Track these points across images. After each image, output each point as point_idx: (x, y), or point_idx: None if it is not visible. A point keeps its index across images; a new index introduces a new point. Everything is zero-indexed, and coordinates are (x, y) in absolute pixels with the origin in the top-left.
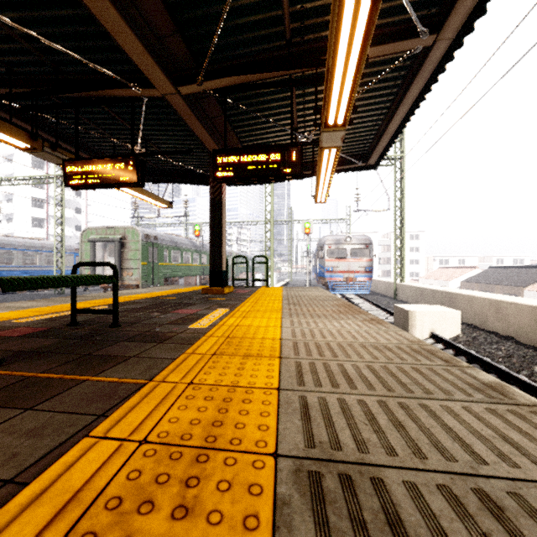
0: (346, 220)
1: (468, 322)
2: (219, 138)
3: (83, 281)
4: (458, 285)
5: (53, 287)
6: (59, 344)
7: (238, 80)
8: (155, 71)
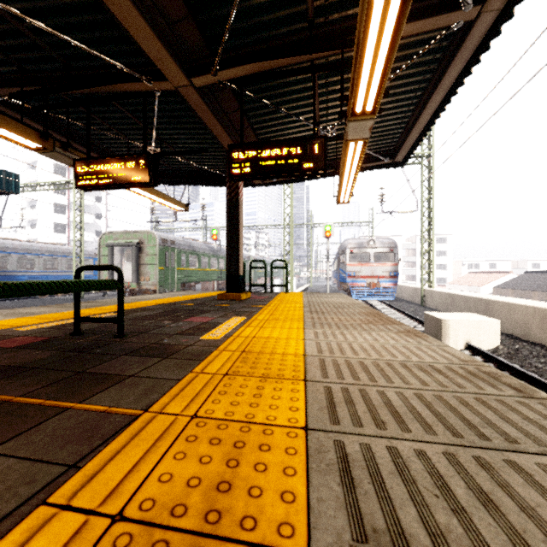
0: (368, 223)
1: (508, 332)
2: (236, 136)
3: (82, 287)
4: (490, 291)
5: (46, 293)
6: (53, 358)
7: (256, 68)
8: (167, 61)
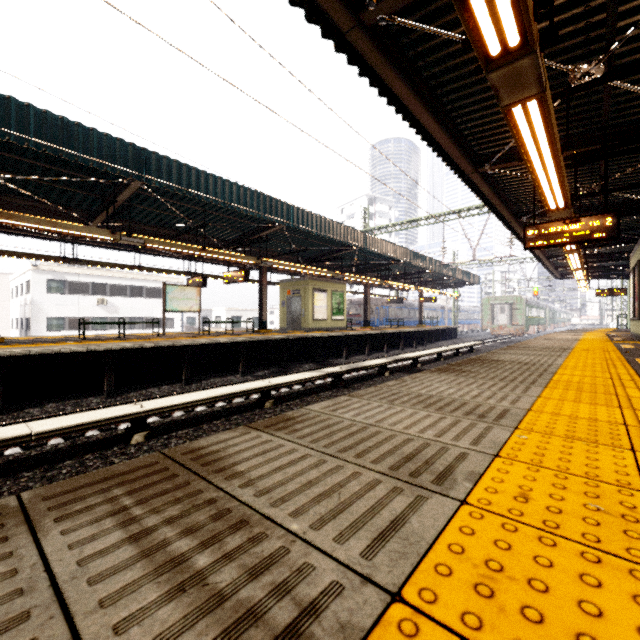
0: None
1: None
2: None
3: None
4: None
5: None
6: None
7: None
8: None
